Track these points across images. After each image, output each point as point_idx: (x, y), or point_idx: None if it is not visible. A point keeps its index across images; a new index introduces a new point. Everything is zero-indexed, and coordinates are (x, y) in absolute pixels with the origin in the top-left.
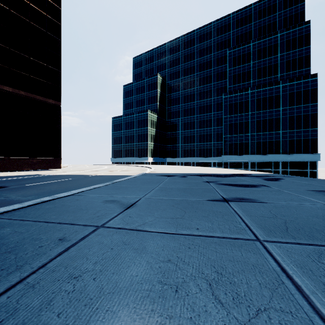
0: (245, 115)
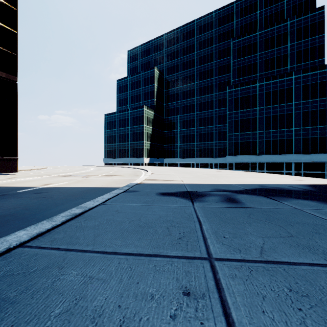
0: (252, 110)
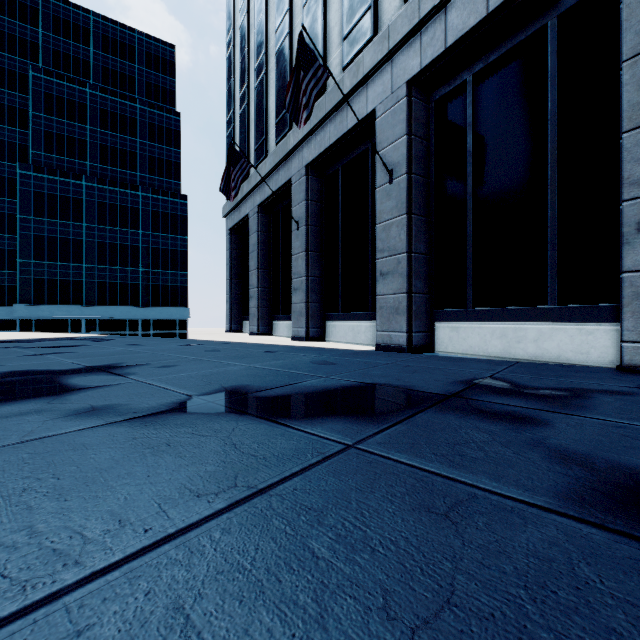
0: (75, 225)
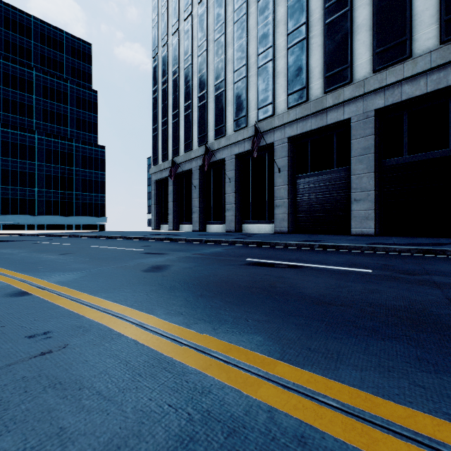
0: (30, 163)
